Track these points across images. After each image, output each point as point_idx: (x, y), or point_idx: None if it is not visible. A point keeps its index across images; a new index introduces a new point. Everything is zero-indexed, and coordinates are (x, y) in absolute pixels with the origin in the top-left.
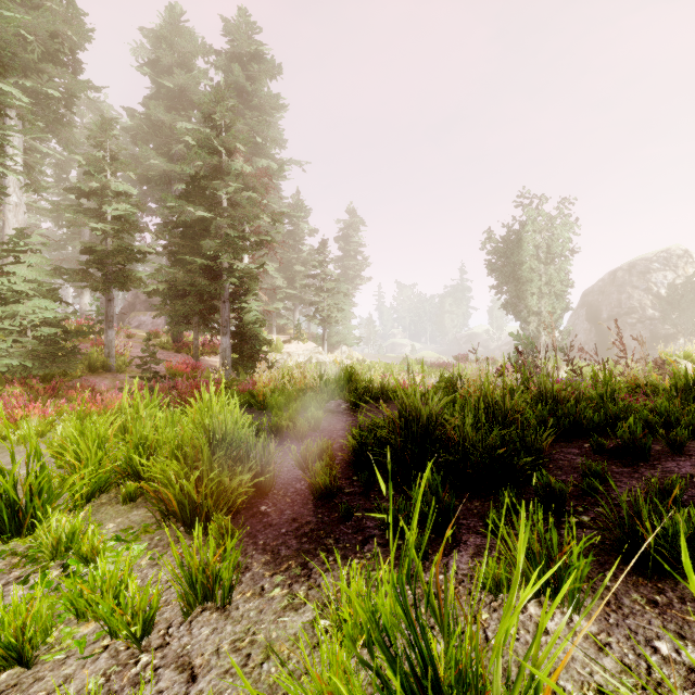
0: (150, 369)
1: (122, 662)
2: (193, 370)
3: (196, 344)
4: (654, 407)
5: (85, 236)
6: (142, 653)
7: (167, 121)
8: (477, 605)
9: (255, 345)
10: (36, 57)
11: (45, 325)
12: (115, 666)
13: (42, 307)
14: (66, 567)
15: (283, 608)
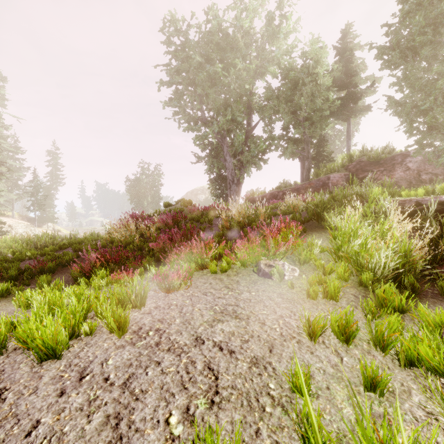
0: None
1: None
2: None
3: None
4: None
5: None
6: None
7: None
8: None
9: None
10: None
11: None
12: None
13: None
14: None
15: None
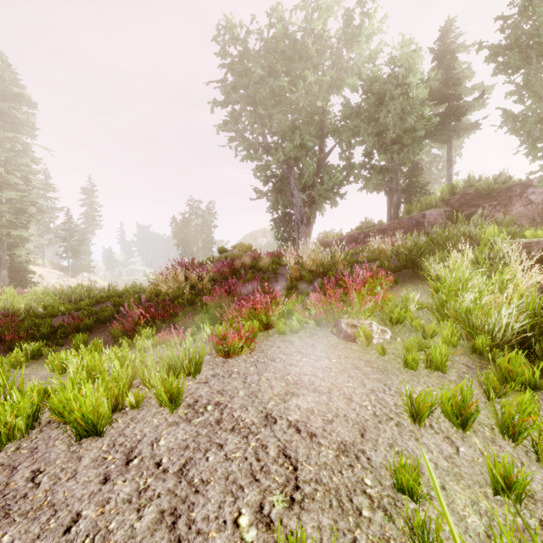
0: None
1: None
2: None
3: None
4: None
5: None
6: None
7: None
8: None
9: (24, 274)
10: None
11: None
12: None
13: None
14: None
15: None
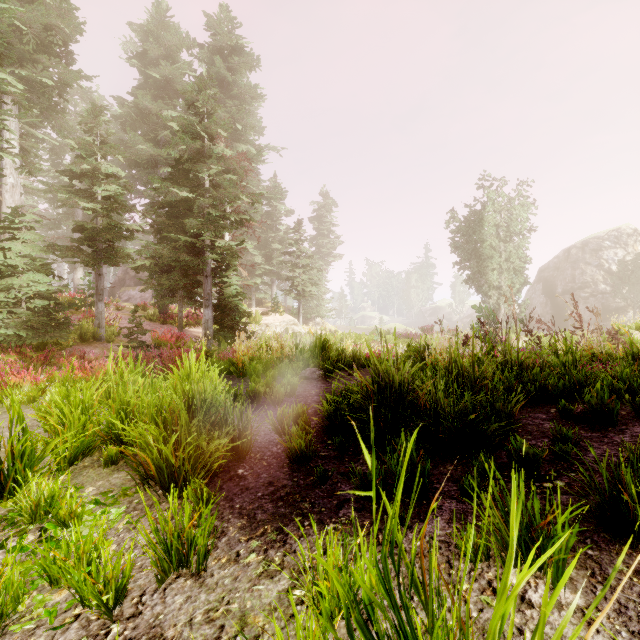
0: (136, 339)
1: (92, 633)
2: (178, 340)
3: (180, 316)
4: (614, 374)
5: (78, 216)
6: (114, 623)
7: (154, 109)
8: (456, 574)
9: (235, 317)
10: (31, 48)
11: (38, 297)
12: (85, 637)
13: (36, 281)
14: (44, 531)
15: (259, 575)
